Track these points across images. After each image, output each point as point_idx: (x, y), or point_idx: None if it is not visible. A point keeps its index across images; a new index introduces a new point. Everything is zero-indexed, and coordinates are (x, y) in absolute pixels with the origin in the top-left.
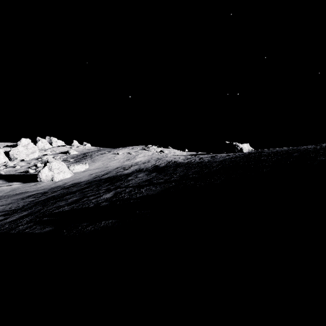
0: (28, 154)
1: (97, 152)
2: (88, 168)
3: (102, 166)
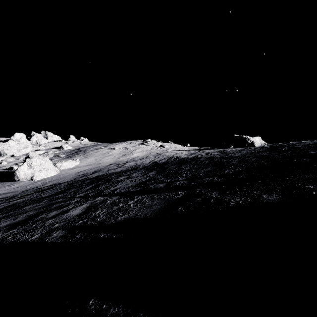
0: (19, 149)
1: (92, 146)
2: (78, 164)
3: (94, 162)
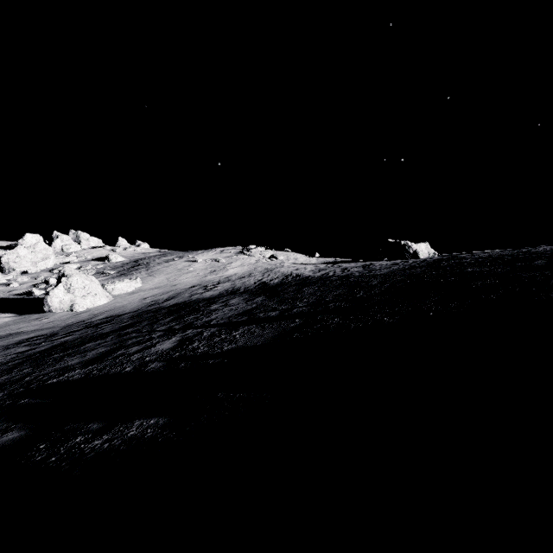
0: (35, 261)
1: (159, 257)
2: (140, 287)
3: (166, 283)
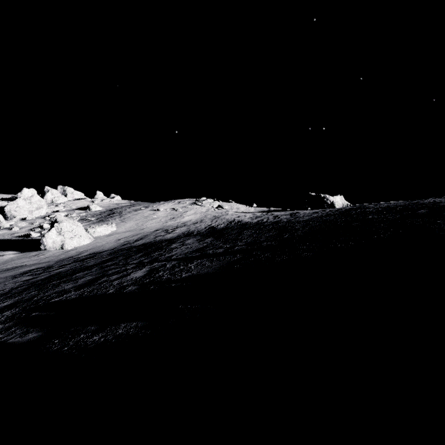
0: (31, 210)
1: (129, 207)
2: (115, 230)
3: (135, 227)
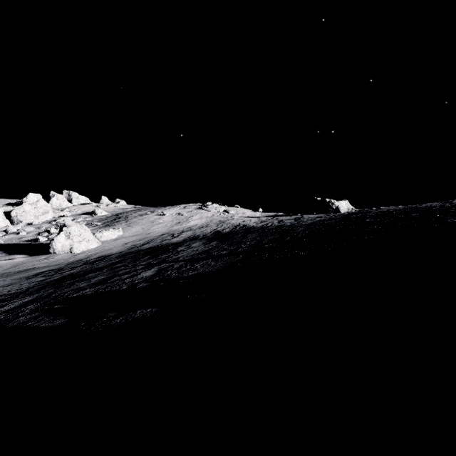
0: (37, 215)
1: (135, 212)
2: (122, 235)
3: (142, 232)
